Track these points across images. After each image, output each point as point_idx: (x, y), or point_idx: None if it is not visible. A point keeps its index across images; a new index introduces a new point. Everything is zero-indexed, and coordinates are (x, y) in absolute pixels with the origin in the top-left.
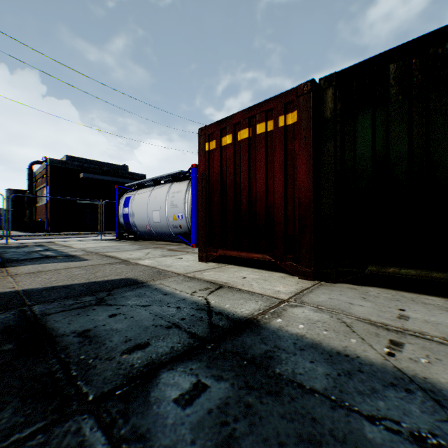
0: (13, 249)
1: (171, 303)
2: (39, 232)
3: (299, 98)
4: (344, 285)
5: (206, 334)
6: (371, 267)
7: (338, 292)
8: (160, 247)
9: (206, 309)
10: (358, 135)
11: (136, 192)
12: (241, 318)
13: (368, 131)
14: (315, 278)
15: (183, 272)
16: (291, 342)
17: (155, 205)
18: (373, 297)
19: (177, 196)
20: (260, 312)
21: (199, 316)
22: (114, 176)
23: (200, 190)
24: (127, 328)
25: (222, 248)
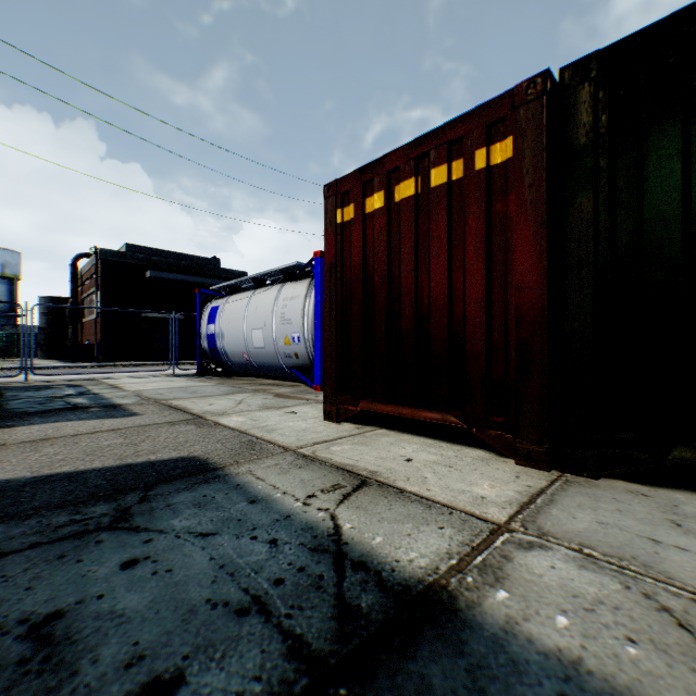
0: (30, 392)
1: (261, 527)
2: (86, 361)
3: (517, 111)
4: (617, 485)
5: (329, 642)
6: (680, 450)
7: (611, 505)
8: (263, 390)
9: (331, 550)
10: (650, 175)
11: (226, 300)
12: (410, 585)
13: (673, 166)
14: (551, 466)
15: (294, 445)
16: (553, 691)
17: (256, 320)
18: (695, 520)
19: (291, 305)
20: (452, 564)
21: (315, 571)
22: (198, 274)
23: (327, 294)
24: (148, 610)
25: (367, 399)
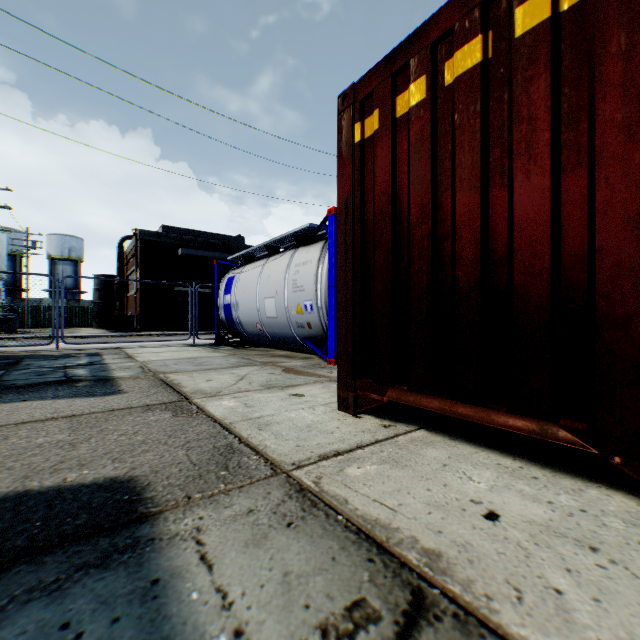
0: (46, 361)
1: None
2: (128, 331)
3: None
4: None
5: None
6: None
7: None
8: (272, 362)
9: None
10: None
11: (241, 269)
12: None
13: None
14: None
15: (288, 458)
16: None
17: (269, 288)
18: None
19: (303, 270)
20: None
21: None
22: (223, 251)
23: (341, 242)
24: None
25: (398, 386)
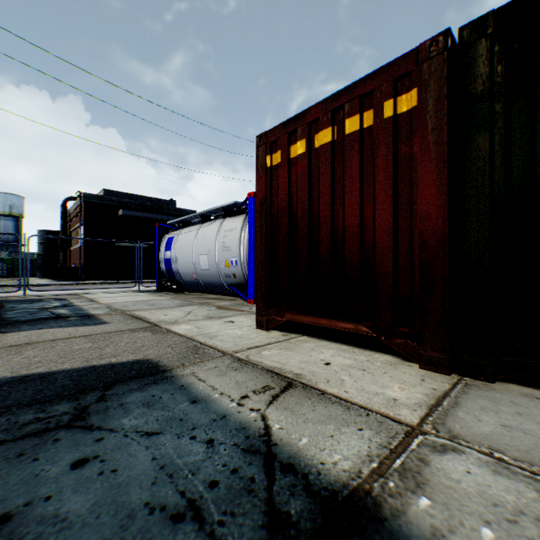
0: (25, 304)
1: (200, 427)
2: (73, 280)
3: (420, 66)
4: (512, 389)
5: None
6: None
7: (511, 408)
8: (208, 303)
9: (262, 451)
10: None
11: (180, 232)
12: (336, 489)
13: None
14: (451, 370)
15: (231, 349)
16: None
17: (203, 247)
18: None
19: (230, 235)
20: (373, 467)
21: (247, 473)
22: (158, 212)
23: (258, 225)
24: (89, 515)
25: (291, 311)
